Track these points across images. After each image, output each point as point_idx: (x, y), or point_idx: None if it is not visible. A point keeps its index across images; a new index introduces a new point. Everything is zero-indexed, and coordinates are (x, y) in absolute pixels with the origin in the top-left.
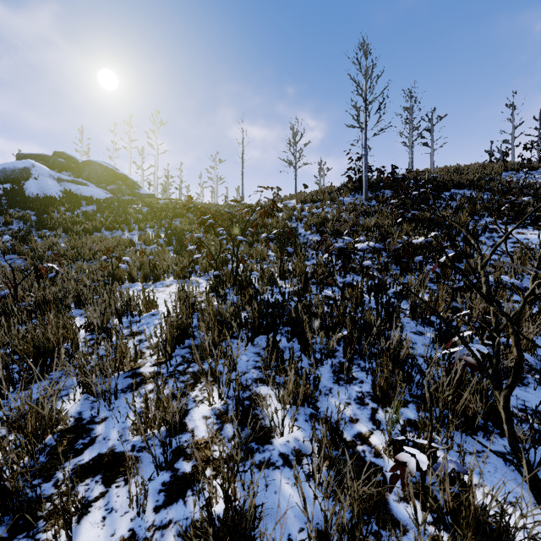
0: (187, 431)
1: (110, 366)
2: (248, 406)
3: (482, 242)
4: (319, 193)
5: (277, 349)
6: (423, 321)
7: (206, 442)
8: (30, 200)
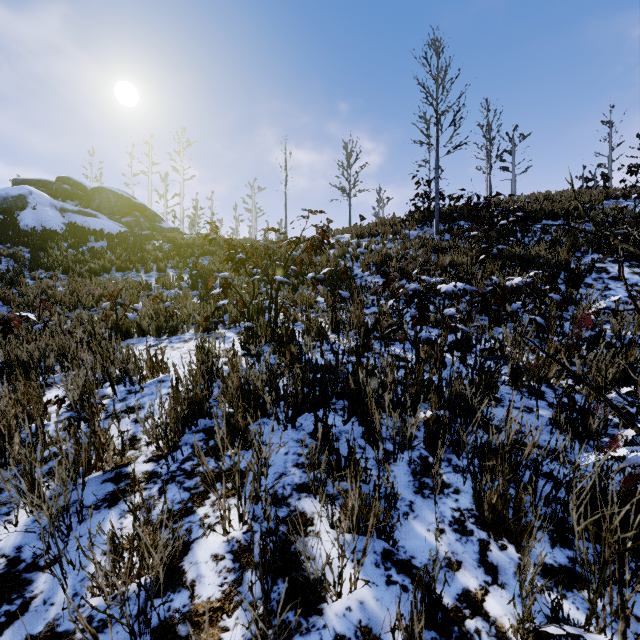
0: (183, 586)
1: (81, 464)
2: (284, 535)
3: (588, 284)
4: (379, 226)
5: (329, 437)
6: (531, 392)
7: (213, 610)
8: (25, 234)
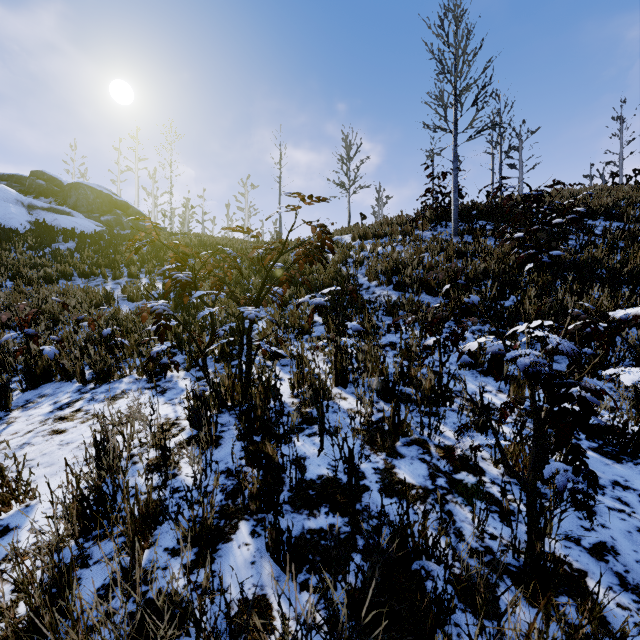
0: None
1: None
2: None
3: None
4: (385, 226)
5: None
6: None
7: None
8: None
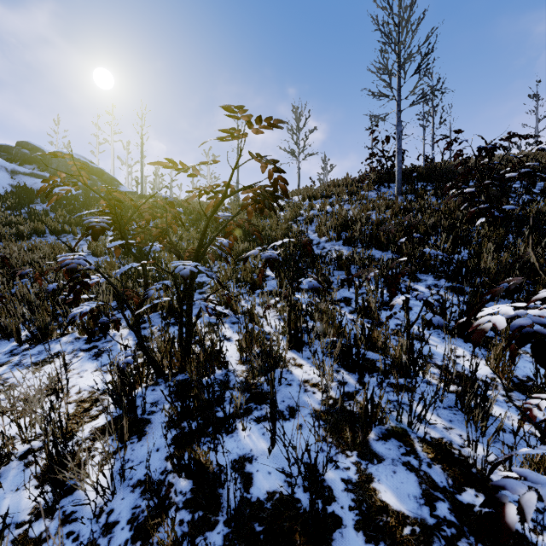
0: None
1: None
2: None
3: None
4: (332, 187)
5: None
6: None
7: None
8: None
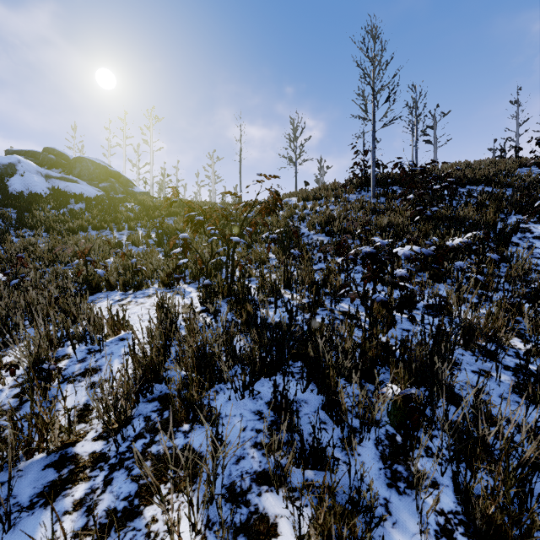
0: None
1: (21, 448)
2: None
3: (514, 243)
4: (322, 190)
5: (290, 412)
6: (487, 355)
7: None
8: (14, 198)
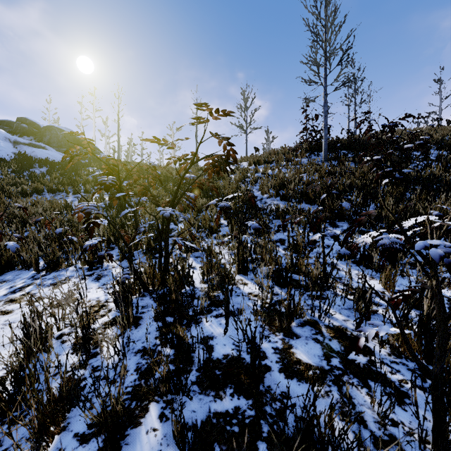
0: None
1: None
2: None
3: None
4: (273, 155)
5: None
6: None
7: None
8: None
